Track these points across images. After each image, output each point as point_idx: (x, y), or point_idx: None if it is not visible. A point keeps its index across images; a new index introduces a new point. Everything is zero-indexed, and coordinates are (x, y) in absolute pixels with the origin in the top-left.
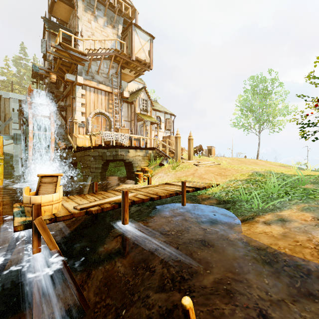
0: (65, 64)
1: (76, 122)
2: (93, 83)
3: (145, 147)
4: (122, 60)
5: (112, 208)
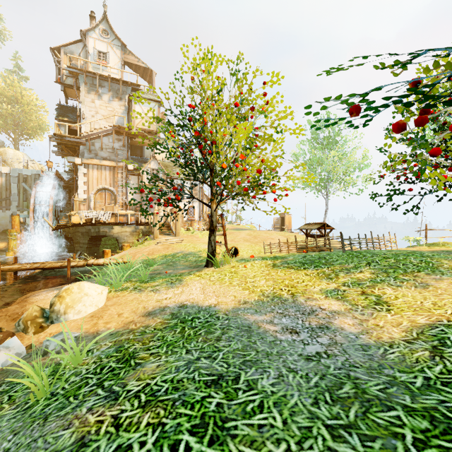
0: (70, 146)
1: (76, 200)
2: (95, 161)
3: (140, 222)
4: (126, 132)
5: None
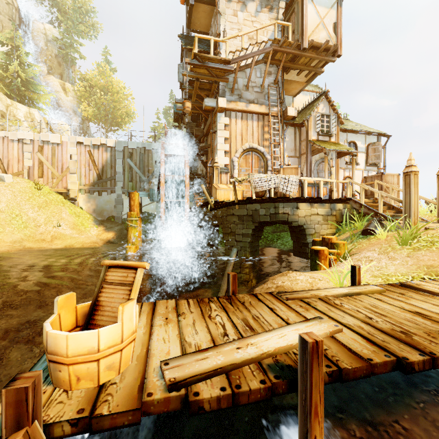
0: (204, 86)
1: (217, 167)
2: (240, 105)
3: (329, 198)
4: (285, 55)
5: (268, 394)
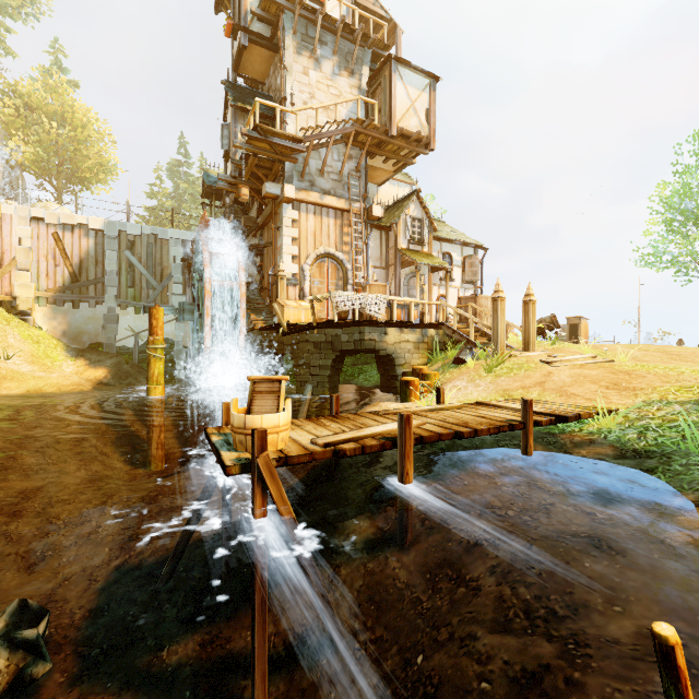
0: (262, 164)
1: (282, 277)
2: (313, 195)
3: (420, 322)
4: (370, 139)
5: (381, 448)
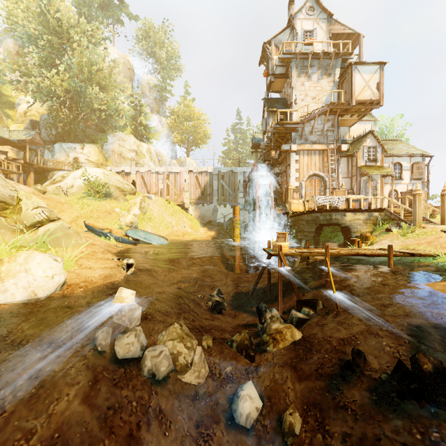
0: (281, 135)
1: (290, 188)
2: (306, 146)
3: (369, 208)
4: (339, 109)
5: (318, 255)
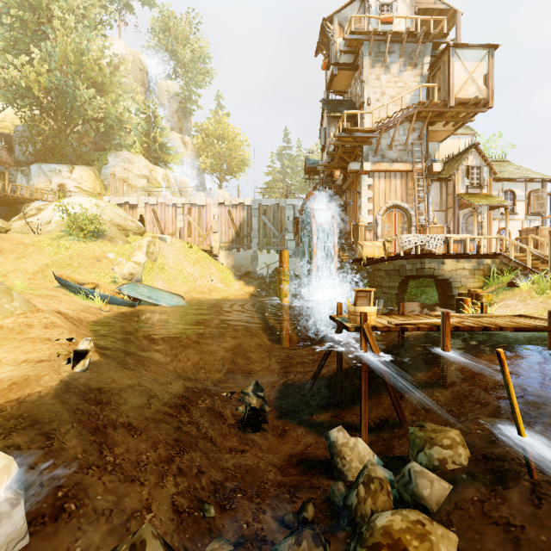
0: (347, 150)
1: (361, 225)
2: (383, 165)
3: (477, 253)
4: (431, 113)
5: (430, 330)
